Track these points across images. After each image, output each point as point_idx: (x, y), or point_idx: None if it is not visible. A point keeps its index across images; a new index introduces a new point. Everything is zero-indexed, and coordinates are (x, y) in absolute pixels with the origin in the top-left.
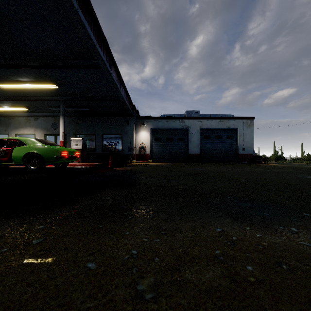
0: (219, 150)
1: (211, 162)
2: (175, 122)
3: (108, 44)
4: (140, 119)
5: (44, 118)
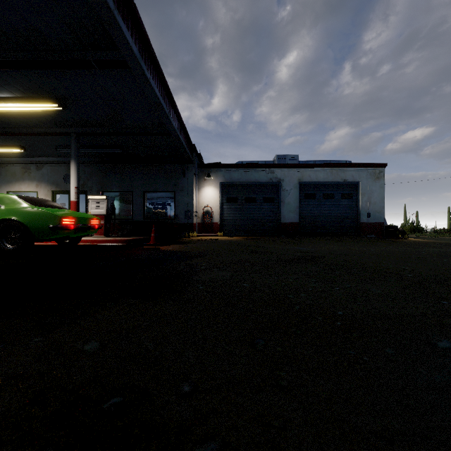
0: (329, 217)
1: (317, 236)
2: (259, 173)
3: (141, 21)
4: (203, 168)
5: (53, 166)
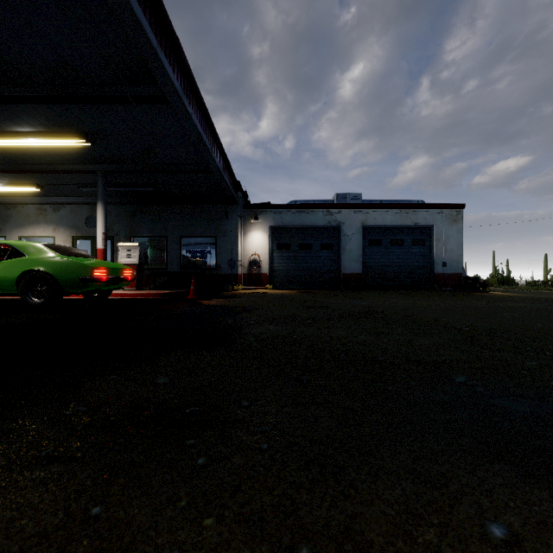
0: (398, 266)
1: (383, 289)
2: (315, 215)
3: (183, 54)
4: (250, 209)
5: (73, 207)
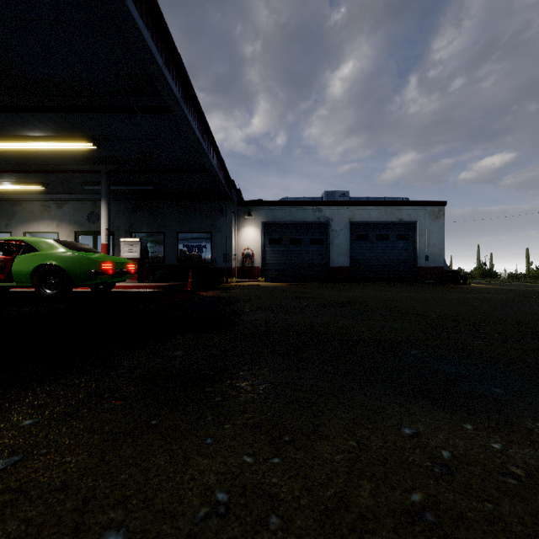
0: (383, 260)
1: (369, 282)
2: (305, 211)
3: (184, 68)
4: (243, 206)
5: (75, 204)
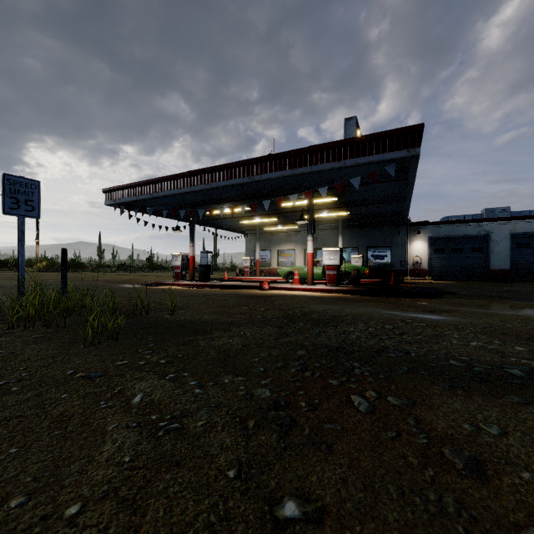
0: None
1: (531, 282)
2: (466, 227)
3: None
4: (413, 226)
5: (304, 232)
